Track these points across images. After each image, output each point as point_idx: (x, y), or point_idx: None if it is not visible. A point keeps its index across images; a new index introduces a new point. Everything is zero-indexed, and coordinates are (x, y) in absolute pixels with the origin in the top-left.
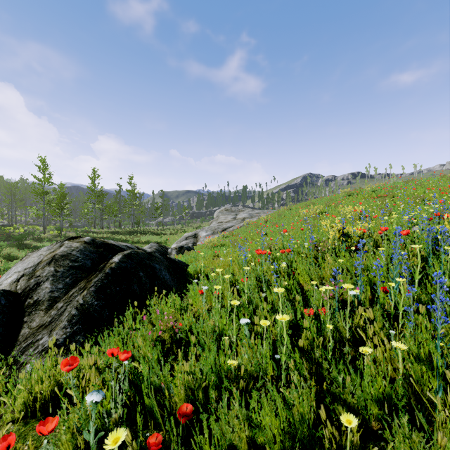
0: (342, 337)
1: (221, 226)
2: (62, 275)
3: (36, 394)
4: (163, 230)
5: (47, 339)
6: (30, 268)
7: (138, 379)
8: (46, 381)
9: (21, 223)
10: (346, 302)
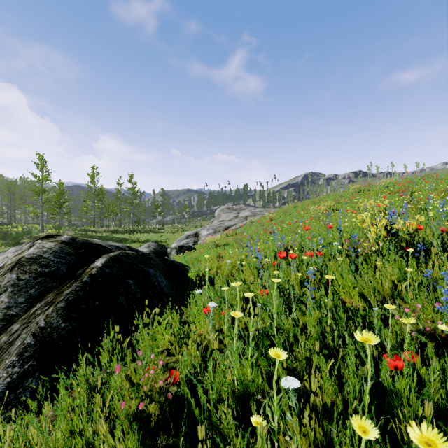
0: None
1: (223, 224)
2: (27, 284)
3: None
4: (163, 229)
5: None
6: None
7: None
8: None
9: (21, 221)
10: (446, 341)
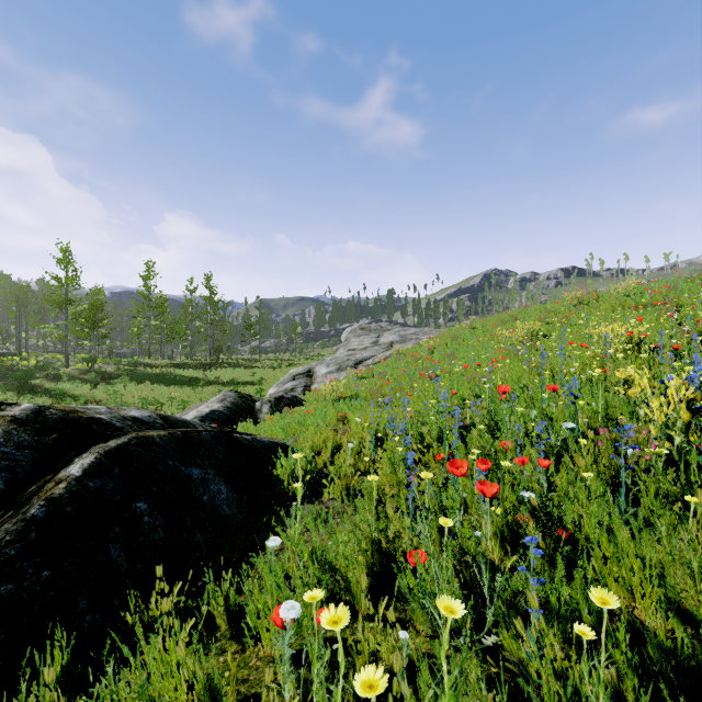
0: None
1: (352, 356)
2: None
3: None
4: (259, 361)
5: None
6: None
7: None
8: None
9: (37, 349)
10: None
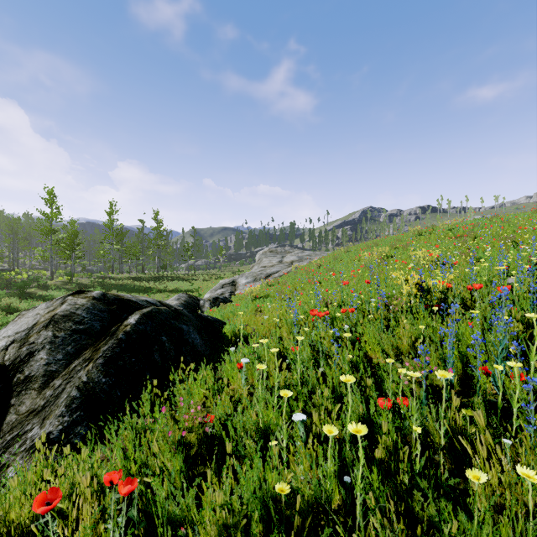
0: (432, 441)
1: (264, 271)
2: (63, 341)
3: (11, 522)
4: (195, 275)
5: (38, 432)
6: (23, 333)
7: (151, 507)
8: (25, 504)
9: (25, 267)
10: (433, 388)
